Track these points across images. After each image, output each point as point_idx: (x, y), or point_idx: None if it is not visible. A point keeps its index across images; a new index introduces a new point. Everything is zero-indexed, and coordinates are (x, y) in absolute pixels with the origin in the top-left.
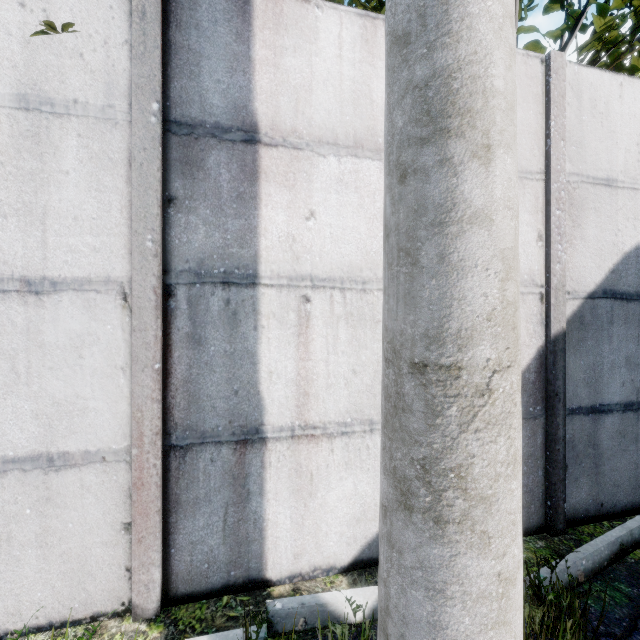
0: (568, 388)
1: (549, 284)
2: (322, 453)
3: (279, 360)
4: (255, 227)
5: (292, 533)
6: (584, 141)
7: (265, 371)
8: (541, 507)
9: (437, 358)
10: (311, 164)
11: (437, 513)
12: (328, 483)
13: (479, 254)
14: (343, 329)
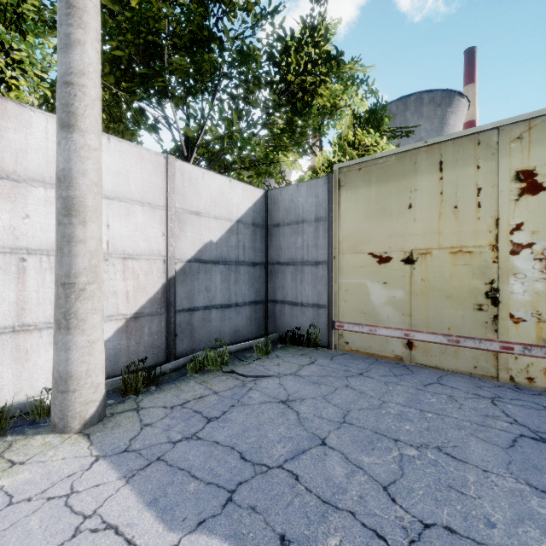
0: (178, 301)
1: (167, 256)
2: (35, 338)
3: (4, 291)
4: None
5: (13, 381)
6: (186, 195)
7: None
8: (164, 353)
9: (69, 281)
10: (27, 190)
11: (68, 326)
12: (39, 353)
13: (82, 251)
14: (49, 275)
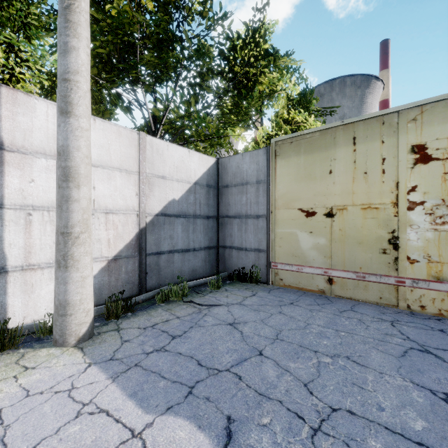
0: (148, 246)
1: (140, 211)
2: (38, 275)
3: (15, 239)
4: (2, 184)
5: (22, 308)
6: (154, 163)
7: (7, 243)
8: (137, 288)
9: (67, 231)
10: (32, 161)
11: (66, 265)
12: (41, 287)
13: (76, 208)
14: (49, 226)
